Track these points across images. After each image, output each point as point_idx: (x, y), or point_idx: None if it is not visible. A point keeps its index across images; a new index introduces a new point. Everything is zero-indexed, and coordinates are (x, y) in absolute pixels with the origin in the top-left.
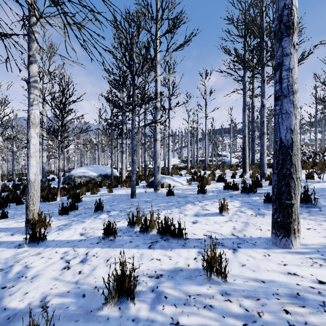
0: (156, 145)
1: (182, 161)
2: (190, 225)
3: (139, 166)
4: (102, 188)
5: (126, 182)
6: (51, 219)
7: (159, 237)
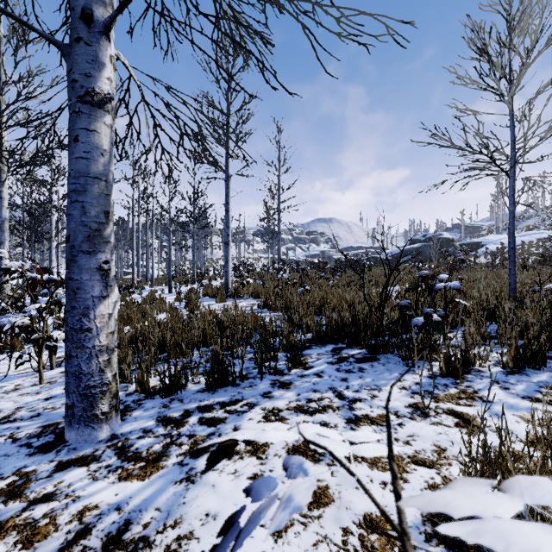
0: (52, 264)
1: None
2: None
3: None
4: None
5: None
6: None
7: None
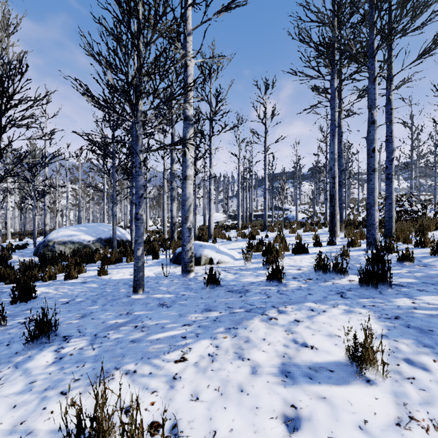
0: (186, 188)
1: (228, 216)
2: None
3: (164, 225)
4: (94, 265)
5: None
6: None
7: None
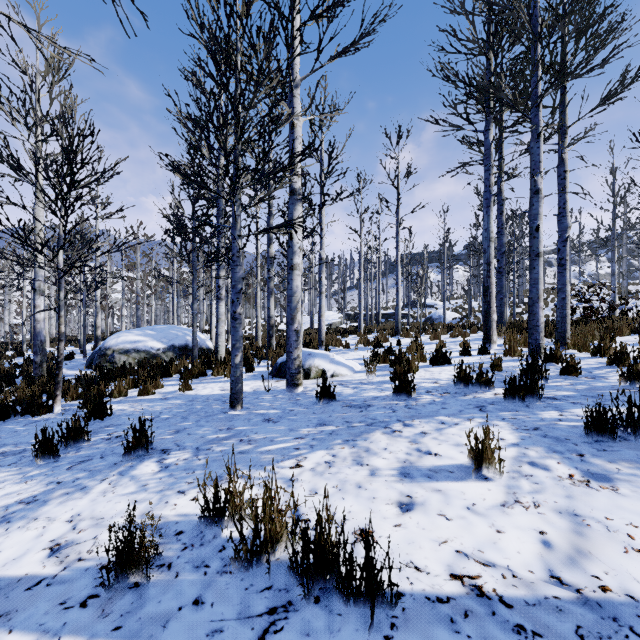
0: (293, 280)
1: (346, 316)
2: (394, 518)
3: (257, 328)
4: (171, 379)
5: (225, 364)
6: (5, 477)
7: (298, 580)
